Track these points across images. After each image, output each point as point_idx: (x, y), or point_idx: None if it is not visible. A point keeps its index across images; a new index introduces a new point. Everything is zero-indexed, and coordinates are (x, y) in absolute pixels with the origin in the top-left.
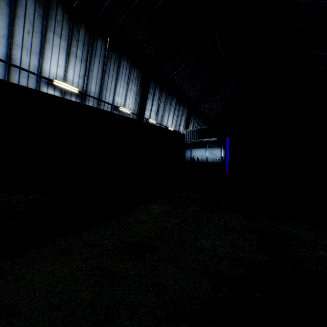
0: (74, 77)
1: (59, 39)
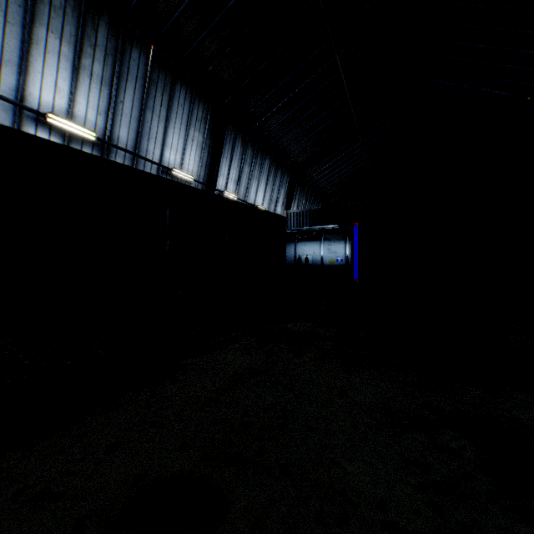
0: (89, 113)
1: (57, 41)
